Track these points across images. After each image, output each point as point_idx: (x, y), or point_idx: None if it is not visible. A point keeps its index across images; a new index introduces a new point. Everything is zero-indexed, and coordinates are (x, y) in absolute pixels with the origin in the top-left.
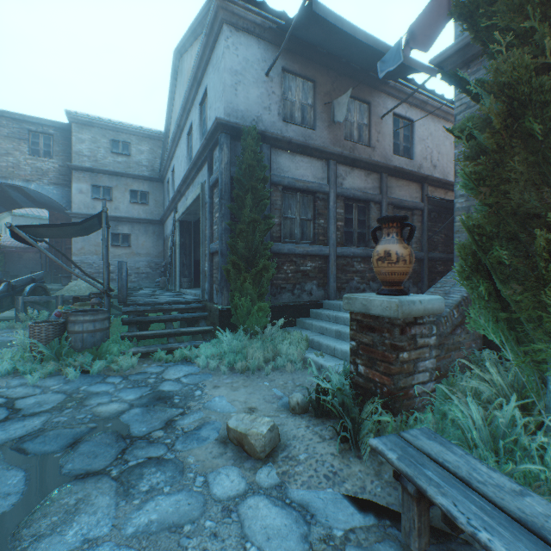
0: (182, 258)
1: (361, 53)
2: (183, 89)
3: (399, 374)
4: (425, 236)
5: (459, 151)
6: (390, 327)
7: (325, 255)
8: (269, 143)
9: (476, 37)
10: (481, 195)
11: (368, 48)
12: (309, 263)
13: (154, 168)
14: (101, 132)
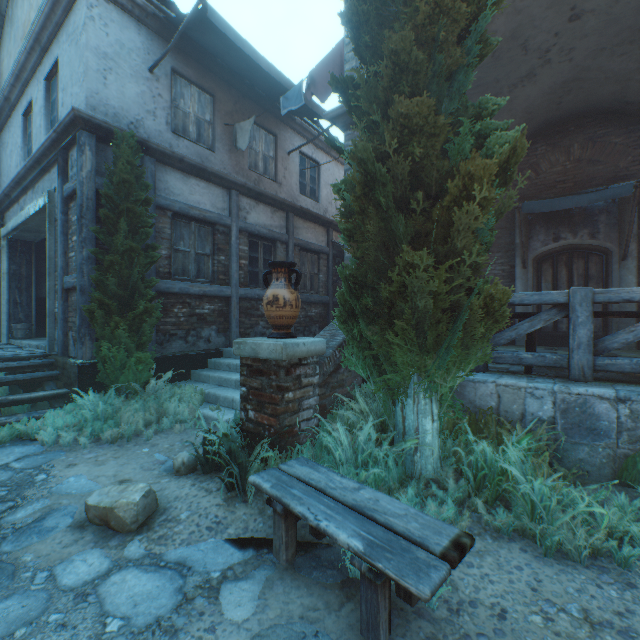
0: (13, 294)
1: (265, 81)
2: (16, 47)
3: (285, 413)
4: (331, 280)
5: None
6: (277, 369)
7: (227, 296)
8: (154, 156)
9: (350, 111)
10: (351, 250)
11: (272, 78)
12: (207, 305)
13: None
14: None
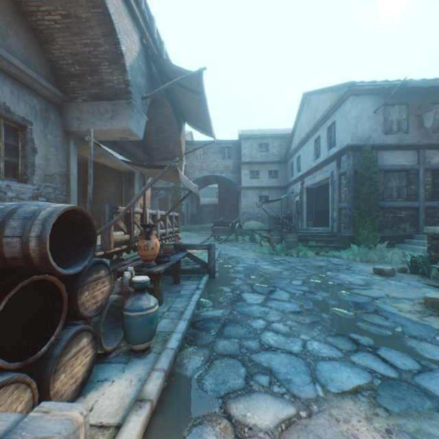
0: (307, 210)
1: None
2: (310, 115)
3: None
4: None
5: None
6: None
7: (415, 207)
8: (375, 149)
9: None
10: None
11: None
12: (403, 212)
13: (281, 155)
14: (253, 141)
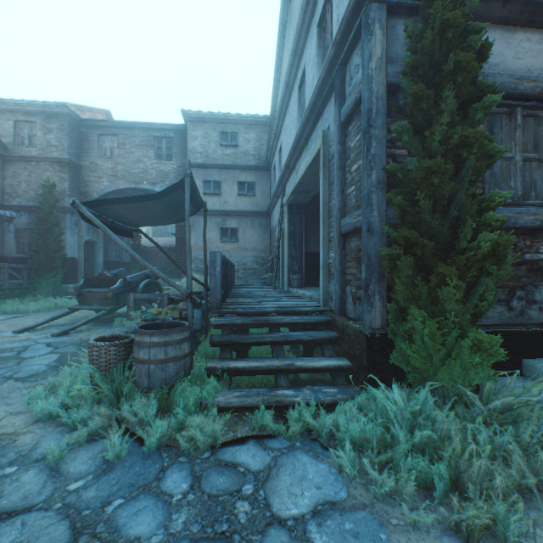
0: (290, 250)
1: None
2: (293, 37)
3: None
4: None
5: None
6: None
7: None
8: None
9: None
10: None
11: None
12: (542, 245)
13: (260, 156)
14: (211, 126)
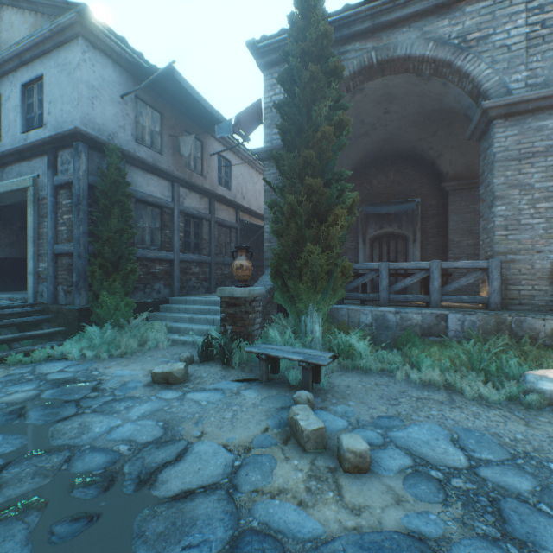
0: None
1: (202, 110)
2: None
3: (249, 325)
4: None
5: (266, 206)
6: (245, 302)
7: (171, 260)
8: (125, 159)
9: (278, 167)
10: (280, 242)
11: (208, 110)
12: (158, 266)
13: None
14: None
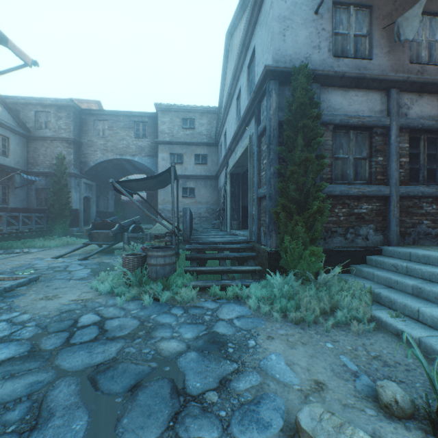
0: (231, 204)
1: None
2: (233, 63)
3: None
4: None
5: None
6: None
7: (385, 196)
8: (318, 82)
9: None
10: None
11: None
12: (364, 205)
13: (211, 135)
14: (175, 114)
